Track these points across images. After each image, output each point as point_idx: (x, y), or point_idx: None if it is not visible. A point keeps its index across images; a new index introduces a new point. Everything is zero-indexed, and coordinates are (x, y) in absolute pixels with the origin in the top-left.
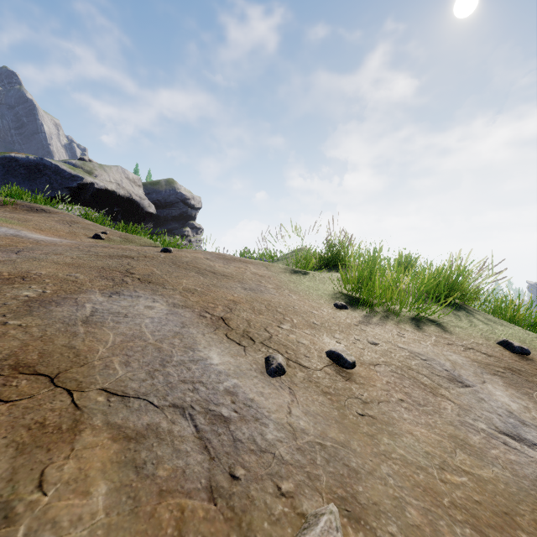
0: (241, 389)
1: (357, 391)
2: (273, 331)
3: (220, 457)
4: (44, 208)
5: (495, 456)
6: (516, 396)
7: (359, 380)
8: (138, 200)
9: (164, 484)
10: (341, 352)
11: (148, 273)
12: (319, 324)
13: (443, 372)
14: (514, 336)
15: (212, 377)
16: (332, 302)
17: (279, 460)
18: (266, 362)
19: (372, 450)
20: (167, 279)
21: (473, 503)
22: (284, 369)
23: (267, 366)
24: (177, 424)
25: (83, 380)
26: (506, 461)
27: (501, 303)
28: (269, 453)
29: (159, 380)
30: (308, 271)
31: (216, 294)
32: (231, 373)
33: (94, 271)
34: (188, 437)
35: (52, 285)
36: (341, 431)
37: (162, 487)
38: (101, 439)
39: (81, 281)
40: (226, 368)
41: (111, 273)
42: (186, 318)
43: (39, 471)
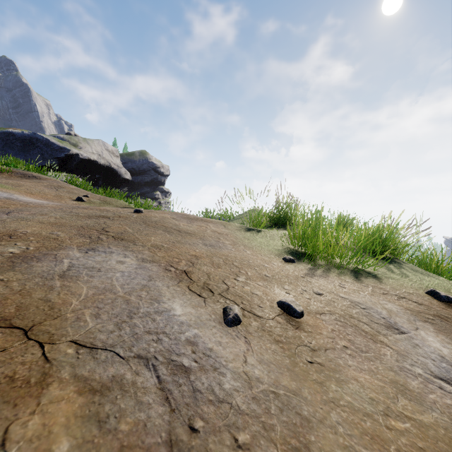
0: (201, 339)
1: (305, 339)
2: (230, 283)
3: (180, 409)
4: (35, 175)
5: (433, 400)
6: (446, 341)
7: (307, 328)
8: (116, 169)
9: (125, 439)
10: (291, 303)
11: (122, 232)
12: (270, 276)
13: (381, 319)
14: (440, 286)
15: (175, 327)
16: (281, 256)
17: (236, 410)
18: (224, 312)
19: (322, 397)
20: (137, 237)
21: (418, 450)
22: (239, 319)
23: (224, 316)
24: (141, 375)
25: (55, 332)
26: (443, 405)
27: (426, 256)
28: (227, 403)
29: (126, 331)
30: (260, 229)
31: (180, 249)
32: (192, 324)
33: (74, 229)
34: (150, 388)
35: (35, 242)
36: (292, 379)
37: (123, 443)
38: (68, 392)
39: (62, 239)
40: (188, 319)
41: (88, 232)
42: (153, 272)
43: (4, 429)
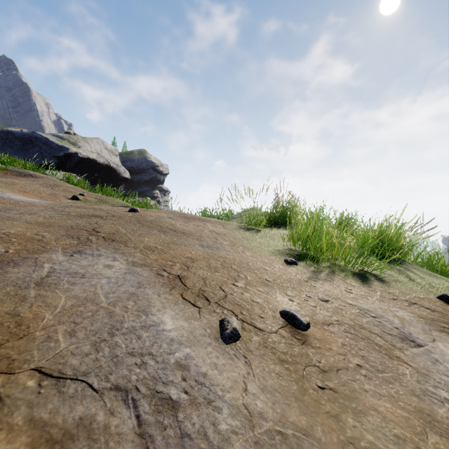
0: (193, 361)
1: (314, 357)
2: (228, 289)
3: None
4: (32, 173)
5: None
6: None
7: (315, 343)
8: (115, 167)
9: None
10: (296, 313)
11: (113, 232)
12: (271, 281)
13: (394, 330)
14: None
15: (163, 346)
16: (282, 258)
17: None
18: (220, 325)
19: (339, 437)
20: (130, 237)
21: None
22: (238, 334)
23: (221, 330)
24: (116, 414)
25: (17, 357)
26: None
27: (432, 257)
28: None
29: (105, 353)
30: (259, 228)
31: (174, 251)
32: (183, 341)
33: (62, 230)
34: (127, 434)
35: (16, 245)
36: (302, 412)
37: None
38: (17, 446)
39: (47, 240)
40: (179, 335)
41: (77, 232)
42: (143, 277)
43: None
